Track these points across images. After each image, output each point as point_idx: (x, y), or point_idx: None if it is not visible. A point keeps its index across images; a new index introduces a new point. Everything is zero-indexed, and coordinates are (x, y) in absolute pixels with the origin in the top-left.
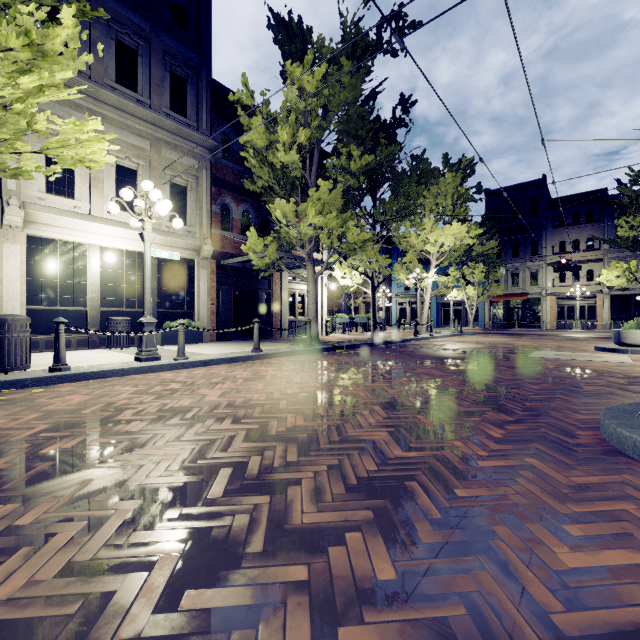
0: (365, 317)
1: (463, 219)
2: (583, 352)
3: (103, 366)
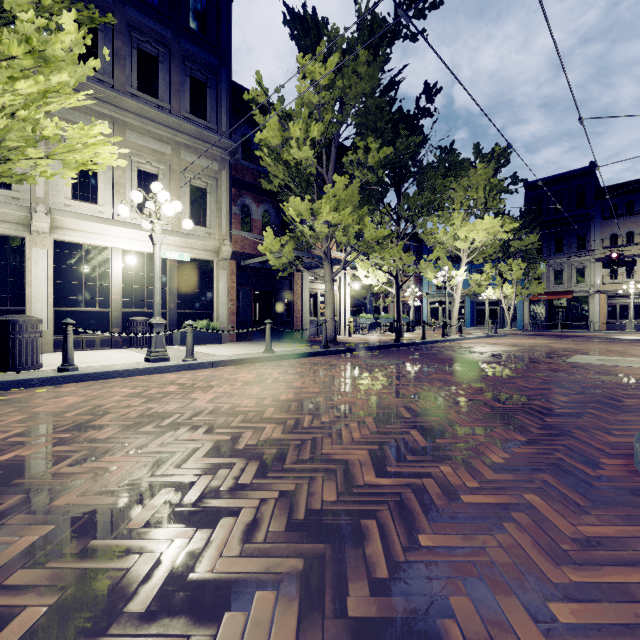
0: (391, 317)
1: (499, 213)
2: (633, 357)
3: (112, 366)
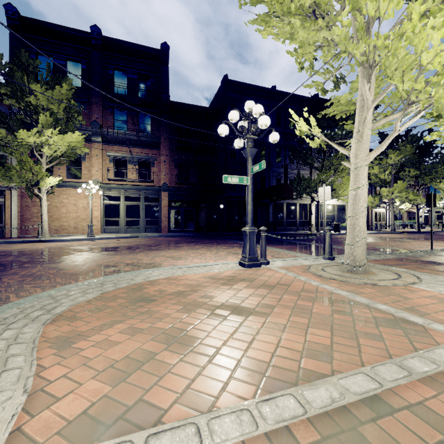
0: (411, 222)
1: None
2: None
3: None
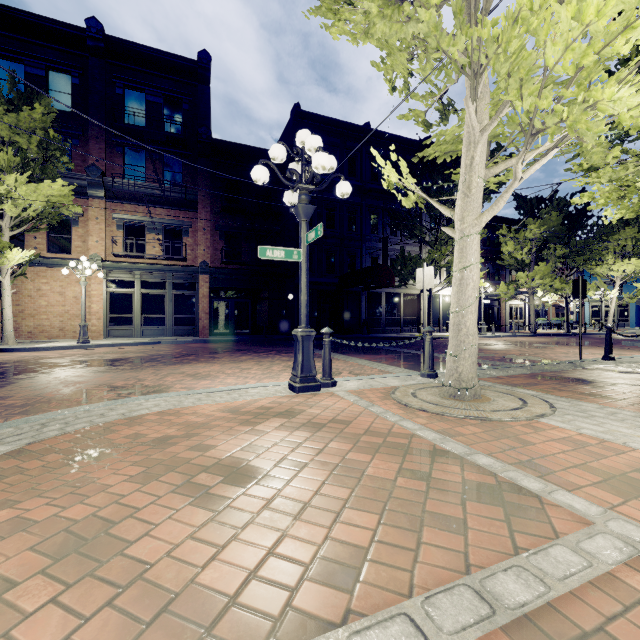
0: (559, 320)
1: None
2: None
3: None
